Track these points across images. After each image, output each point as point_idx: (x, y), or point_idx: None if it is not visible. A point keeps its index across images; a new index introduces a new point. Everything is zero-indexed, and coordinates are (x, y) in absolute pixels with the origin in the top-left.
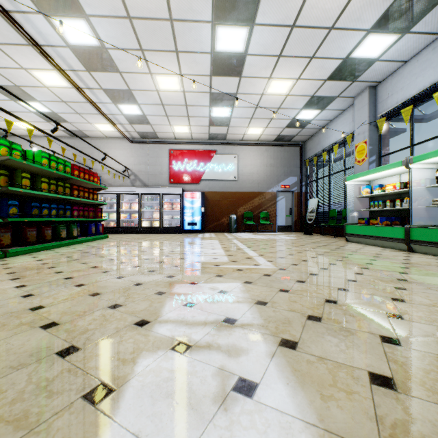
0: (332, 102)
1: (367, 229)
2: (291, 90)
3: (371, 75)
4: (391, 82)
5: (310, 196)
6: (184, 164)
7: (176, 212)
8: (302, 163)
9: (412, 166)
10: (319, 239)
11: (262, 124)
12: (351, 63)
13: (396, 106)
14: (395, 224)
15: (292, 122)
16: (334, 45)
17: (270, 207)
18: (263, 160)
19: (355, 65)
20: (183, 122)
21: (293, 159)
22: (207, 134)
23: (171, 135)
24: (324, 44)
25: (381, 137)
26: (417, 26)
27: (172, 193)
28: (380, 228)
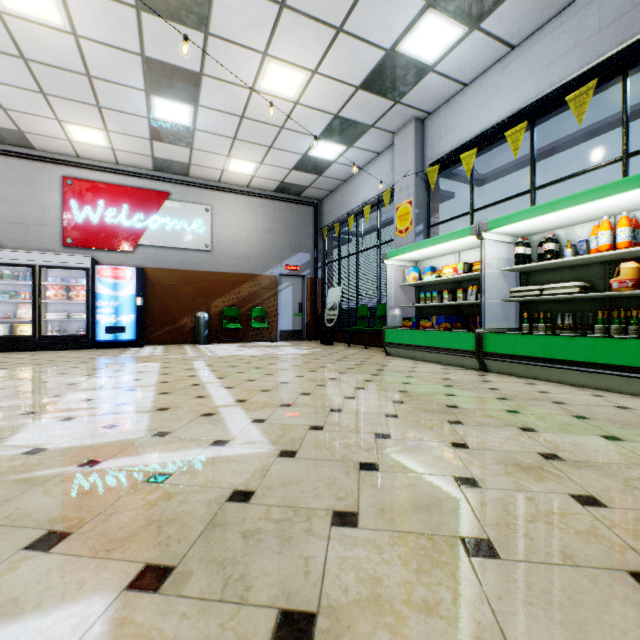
0: (364, 134)
1: (418, 336)
2: (302, 94)
3: (420, 97)
4: (446, 115)
5: (329, 284)
6: (99, 211)
7: (80, 306)
8: (317, 232)
9: (486, 236)
10: (345, 352)
11: (254, 154)
12: (397, 63)
13: (453, 150)
14: (457, 328)
15: (304, 160)
16: (376, 14)
17: (269, 299)
18: (256, 221)
19: (402, 69)
20: (88, 119)
21: (305, 225)
22: (150, 158)
23: (65, 145)
24: (361, 6)
25: (430, 197)
26: (491, 19)
27: (66, 265)
28: (438, 333)
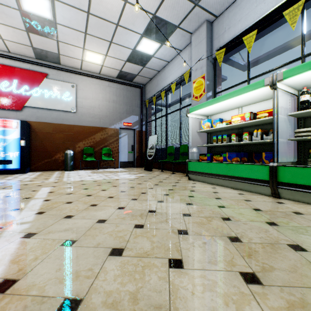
0: (172, 34)
1: (214, 167)
2: None
3: (212, 1)
4: (228, 15)
5: (149, 134)
6: None
7: None
8: (142, 104)
9: (278, 85)
10: (160, 176)
11: (101, 48)
12: None
13: (235, 37)
14: (244, 161)
15: (133, 54)
16: None
17: (113, 143)
18: (105, 95)
19: None
20: None
21: (135, 99)
22: (30, 48)
23: None
24: None
25: (216, 74)
26: None
27: None
28: (232, 165)
